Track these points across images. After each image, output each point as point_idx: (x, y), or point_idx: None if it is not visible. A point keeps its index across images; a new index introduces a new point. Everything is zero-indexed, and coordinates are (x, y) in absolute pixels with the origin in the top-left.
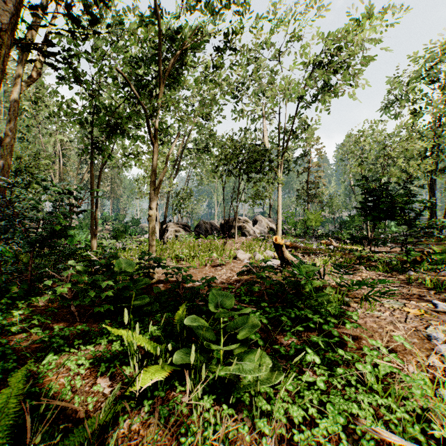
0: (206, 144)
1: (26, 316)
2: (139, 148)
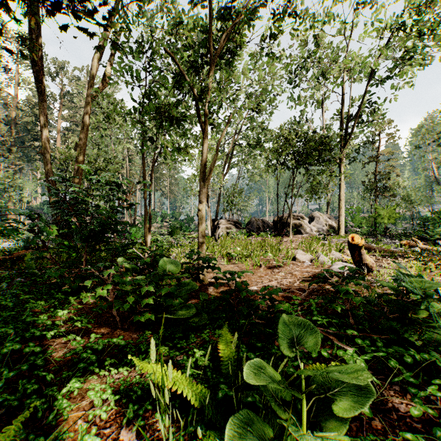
0: (258, 138)
1: (74, 314)
2: (192, 149)
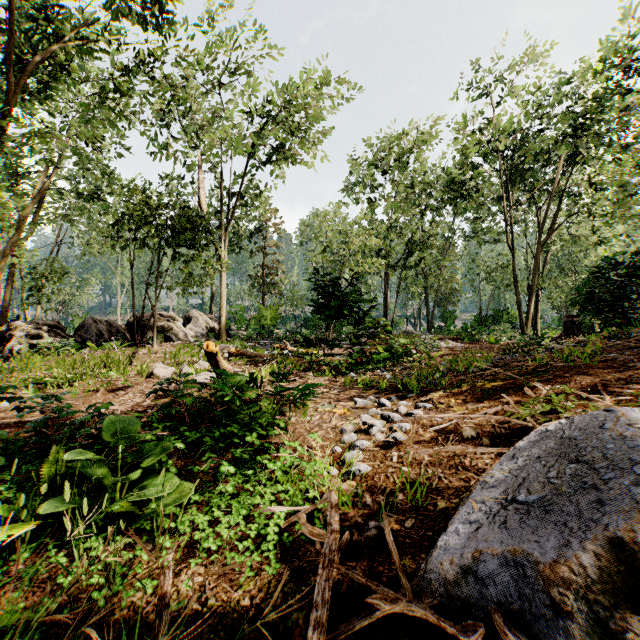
0: (100, 189)
1: None
2: None
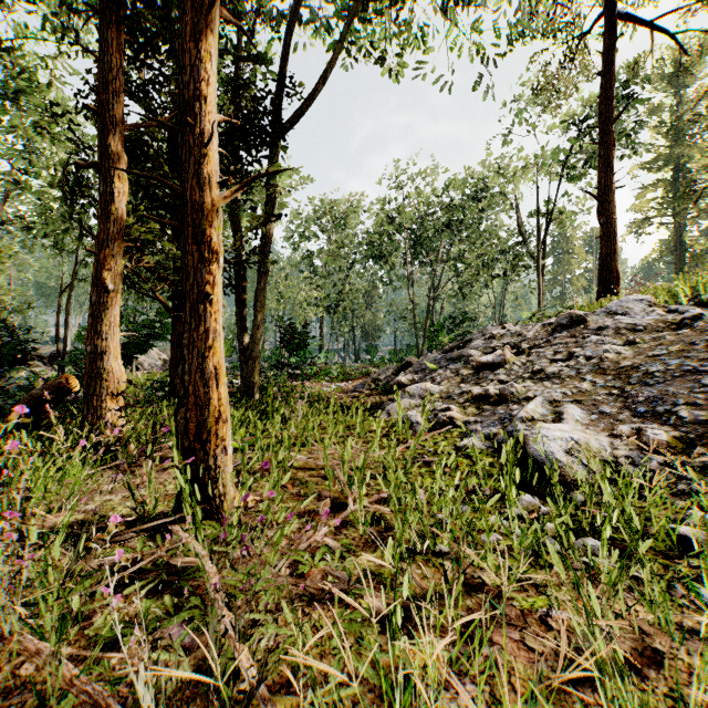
0: None
1: None
2: None
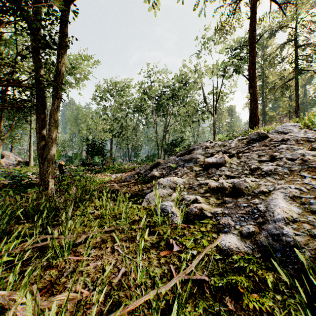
0: None
1: None
2: None
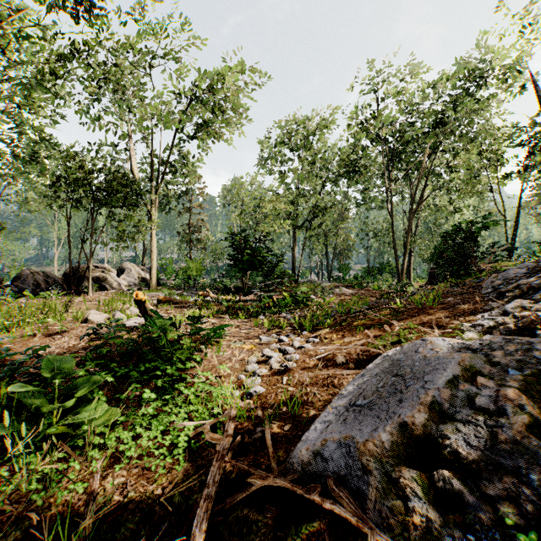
0: (37, 152)
1: None
2: None
